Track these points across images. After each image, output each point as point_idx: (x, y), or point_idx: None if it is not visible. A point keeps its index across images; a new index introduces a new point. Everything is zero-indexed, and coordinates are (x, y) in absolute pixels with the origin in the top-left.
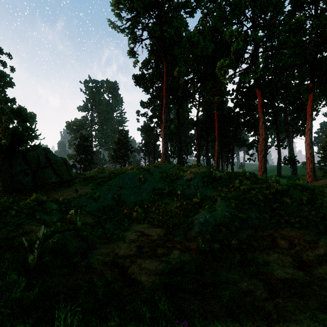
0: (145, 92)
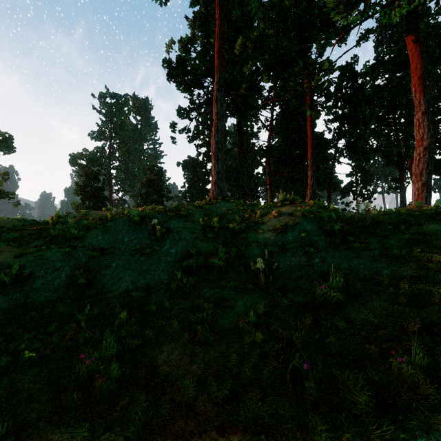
0: (185, 92)
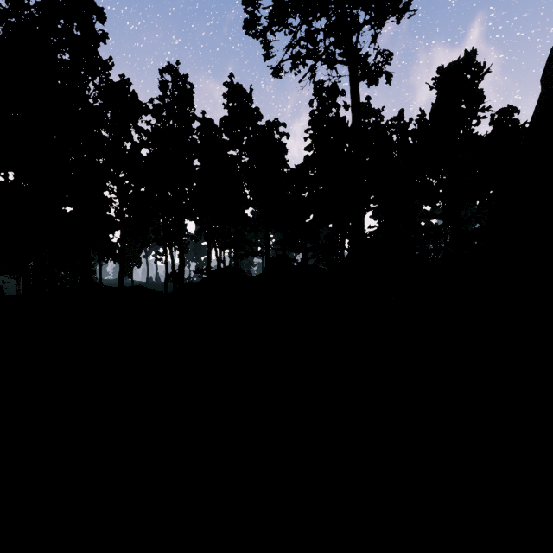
0: None
